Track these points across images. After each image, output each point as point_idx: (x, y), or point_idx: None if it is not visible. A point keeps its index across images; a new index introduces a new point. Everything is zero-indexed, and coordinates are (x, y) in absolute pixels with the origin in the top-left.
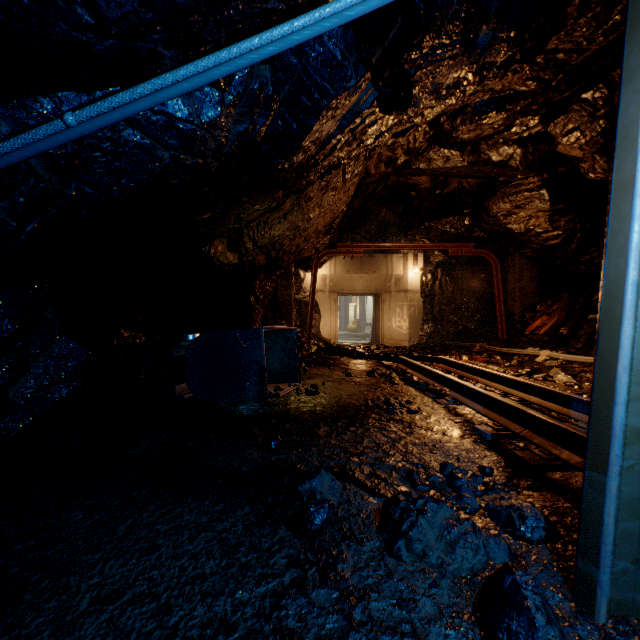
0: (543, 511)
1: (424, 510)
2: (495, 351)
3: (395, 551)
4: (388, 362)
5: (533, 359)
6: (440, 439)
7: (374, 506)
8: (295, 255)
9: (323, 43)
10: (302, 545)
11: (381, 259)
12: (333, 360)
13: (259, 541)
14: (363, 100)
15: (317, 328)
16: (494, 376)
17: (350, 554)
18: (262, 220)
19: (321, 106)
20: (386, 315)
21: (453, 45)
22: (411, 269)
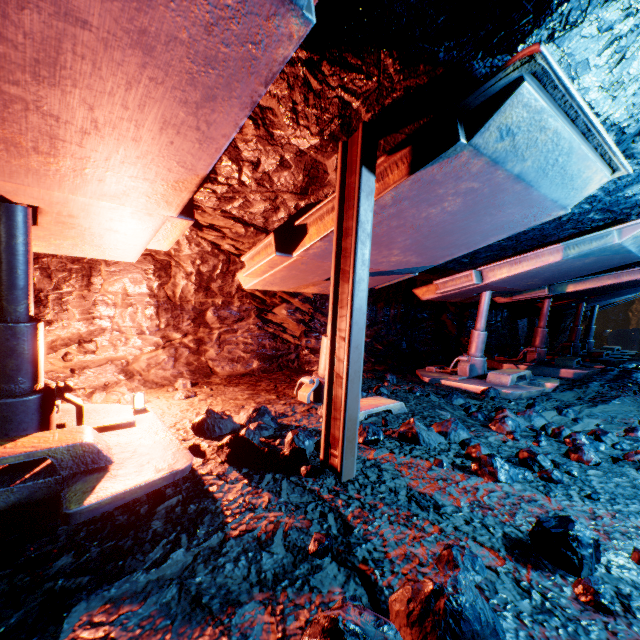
0: None
1: None
2: None
3: None
4: None
5: None
6: None
7: None
8: None
9: None
10: None
11: None
12: None
13: None
14: None
15: None
16: None
17: None
18: None
19: None
20: None
21: None
22: None
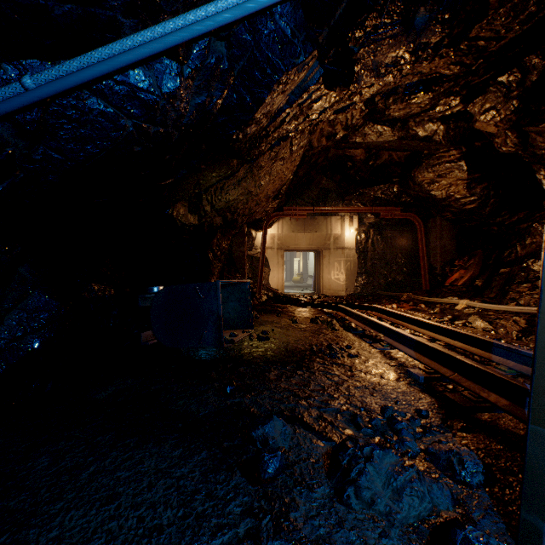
0: (478, 453)
1: (371, 457)
2: (420, 300)
3: (345, 499)
4: (328, 310)
5: (453, 307)
6: (378, 382)
7: (322, 450)
8: (248, 217)
9: (275, 21)
10: (256, 492)
11: (322, 221)
12: (281, 308)
13: (215, 488)
14: (310, 77)
15: (267, 280)
16: (422, 323)
17: (302, 501)
18: (219, 186)
19: (272, 80)
20: (326, 269)
21: (394, 25)
22: (347, 229)
